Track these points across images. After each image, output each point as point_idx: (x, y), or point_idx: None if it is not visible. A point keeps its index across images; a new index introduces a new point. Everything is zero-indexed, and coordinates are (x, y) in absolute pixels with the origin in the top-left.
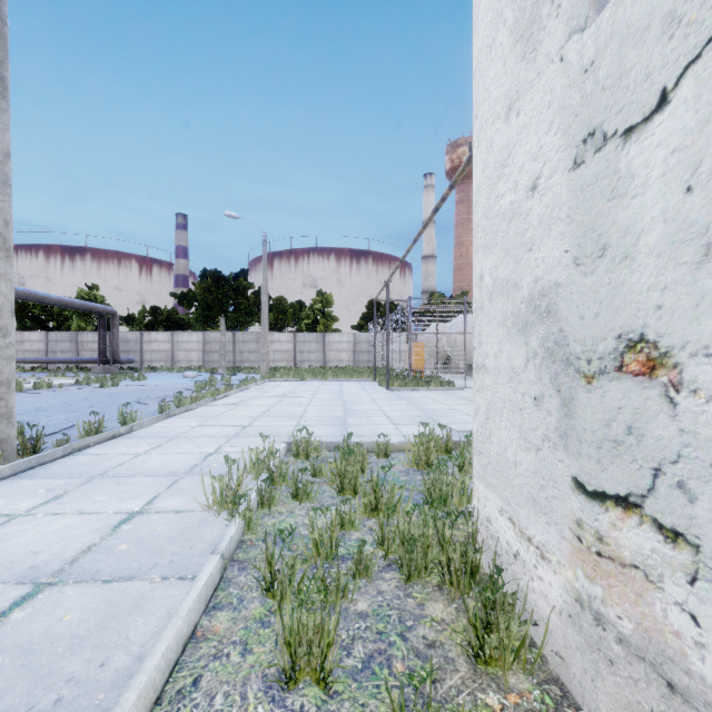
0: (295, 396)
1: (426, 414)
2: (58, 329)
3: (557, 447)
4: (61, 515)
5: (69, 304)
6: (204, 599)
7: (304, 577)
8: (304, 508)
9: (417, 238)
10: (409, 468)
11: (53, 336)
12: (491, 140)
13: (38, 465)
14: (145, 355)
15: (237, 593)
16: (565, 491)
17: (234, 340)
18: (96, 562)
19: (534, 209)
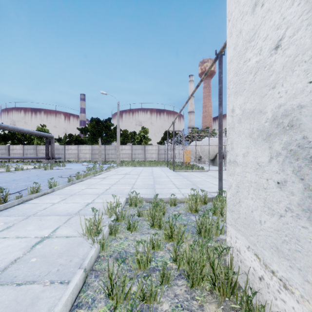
0: (131, 174)
1: (192, 183)
2: (28, 144)
3: (301, 217)
4: (7, 238)
5: (32, 133)
6: (70, 302)
7: (130, 288)
8: (133, 235)
9: (188, 100)
10: (187, 212)
11: (26, 147)
12: (240, 29)
13: (4, 209)
14: (66, 155)
15: (92, 294)
16: (309, 249)
17: (105, 149)
18: (16, 270)
19: (277, 60)
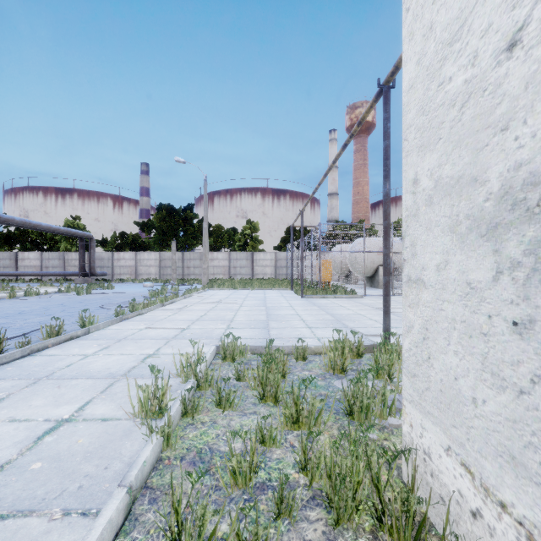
0: (228, 302)
1: (335, 318)
2: (50, 250)
3: None
4: None
5: (56, 230)
6: None
7: (215, 531)
8: (226, 417)
9: (328, 172)
10: (326, 372)
11: (46, 255)
12: (430, 23)
13: None
14: (115, 269)
15: (141, 540)
16: None
17: (183, 258)
18: (1, 487)
19: (513, 73)
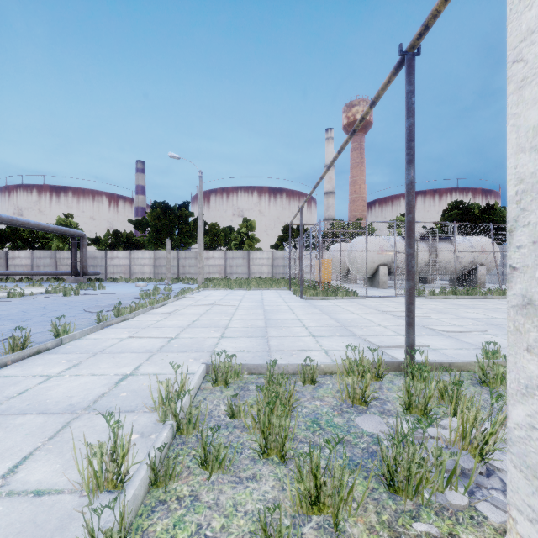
0: (223, 305)
1: (341, 324)
2: (42, 249)
3: None
4: None
5: (46, 228)
6: None
7: None
8: (213, 488)
9: (332, 164)
10: (342, 402)
11: (38, 254)
12: None
13: None
14: (108, 269)
15: None
16: None
17: (178, 257)
18: None
19: None
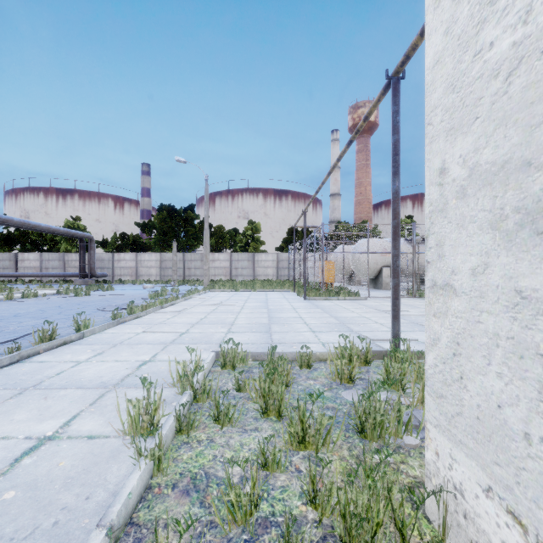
0: (229, 304)
1: (340, 321)
2: (50, 251)
3: None
4: None
5: (55, 231)
6: None
7: None
8: (225, 435)
9: (332, 171)
10: (332, 381)
11: (46, 256)
12: None
13: None
14: (115, 271)
15: None
16: None
17: (183, 259)
18: None
19: None
